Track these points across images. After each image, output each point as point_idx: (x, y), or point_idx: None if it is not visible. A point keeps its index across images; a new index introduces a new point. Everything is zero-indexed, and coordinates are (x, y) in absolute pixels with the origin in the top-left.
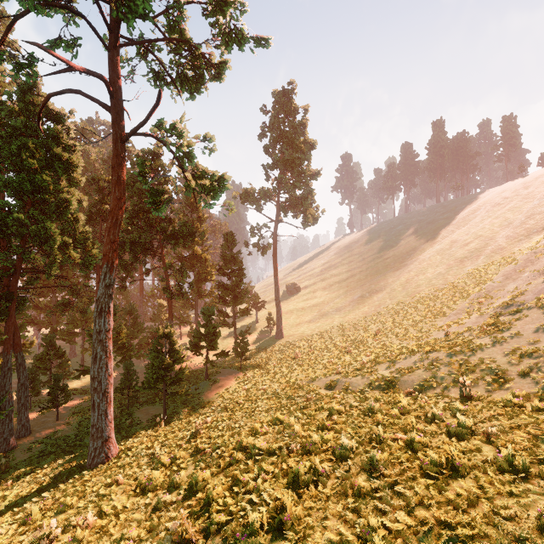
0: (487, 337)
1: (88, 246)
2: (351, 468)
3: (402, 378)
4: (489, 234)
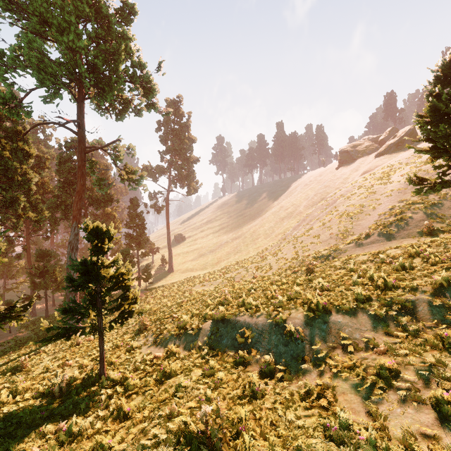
0: (272, 256)
1: (38, 208)
2: (206, 298)
3: (235, 277)
4: (298, 203)
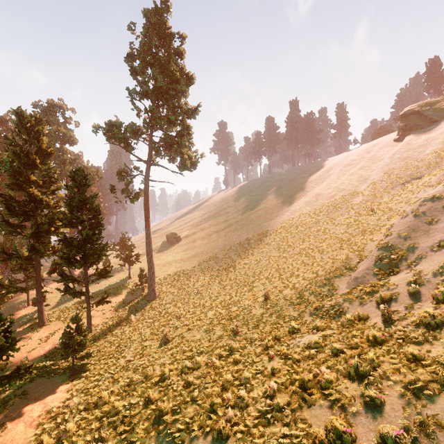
0: None
1: None
2: None
3: None
4: (350, 187)
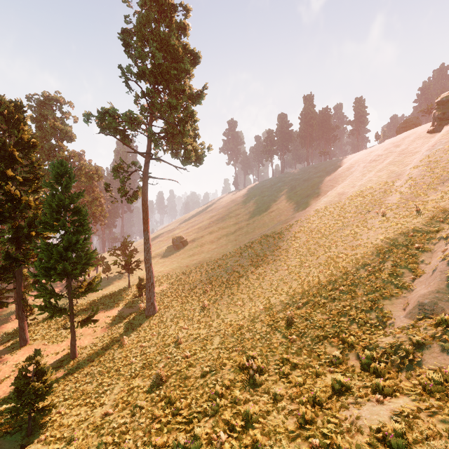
0: None
1: None
2: None
3: None
4: (381, 185)
